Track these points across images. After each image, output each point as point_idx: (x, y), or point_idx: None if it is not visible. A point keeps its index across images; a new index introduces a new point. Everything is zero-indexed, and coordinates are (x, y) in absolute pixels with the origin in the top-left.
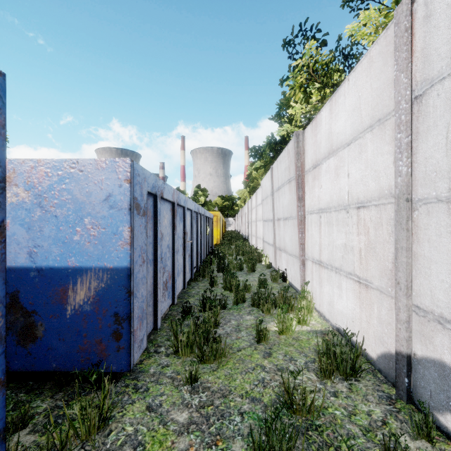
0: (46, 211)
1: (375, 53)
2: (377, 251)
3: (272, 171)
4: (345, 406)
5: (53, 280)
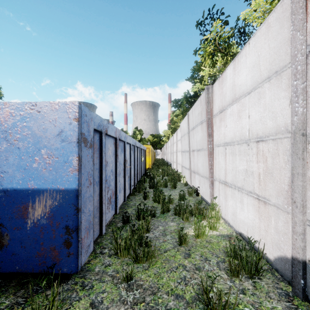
0: (11, 144)
1: (273, 19)
2: (274, 176)
3: (188, 116)
4: (252, 303)
5: (16, 199)
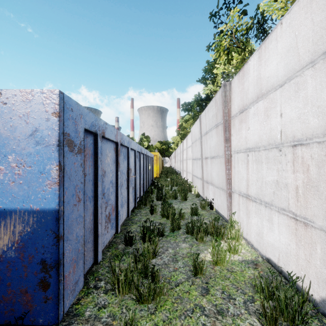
0: None
1: None
2: (321, 190)
3: (200, 119)
4: None
5: None
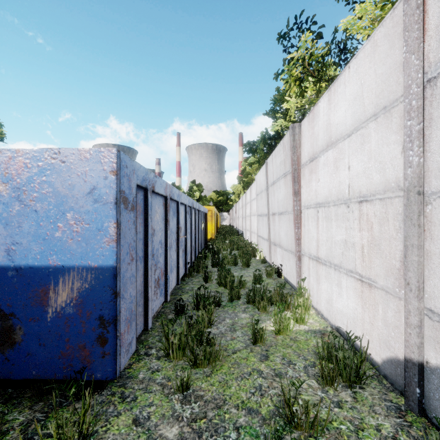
0: (25, 205)
1: (380, 36)
2: (382, 249)
3: (267, 166)
4: (351, 419)
5: (32, 280)
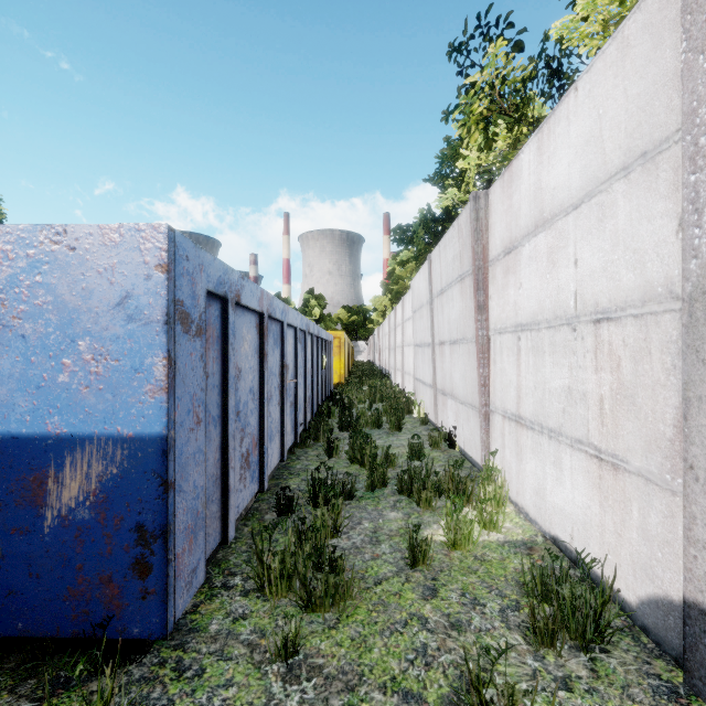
0: (5, 327)
1: (636, 28)
2: (639, 403)
3: (430, 263)
4: None
5: (17, 461)
